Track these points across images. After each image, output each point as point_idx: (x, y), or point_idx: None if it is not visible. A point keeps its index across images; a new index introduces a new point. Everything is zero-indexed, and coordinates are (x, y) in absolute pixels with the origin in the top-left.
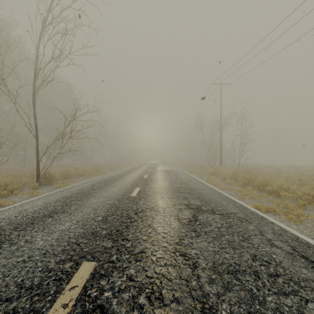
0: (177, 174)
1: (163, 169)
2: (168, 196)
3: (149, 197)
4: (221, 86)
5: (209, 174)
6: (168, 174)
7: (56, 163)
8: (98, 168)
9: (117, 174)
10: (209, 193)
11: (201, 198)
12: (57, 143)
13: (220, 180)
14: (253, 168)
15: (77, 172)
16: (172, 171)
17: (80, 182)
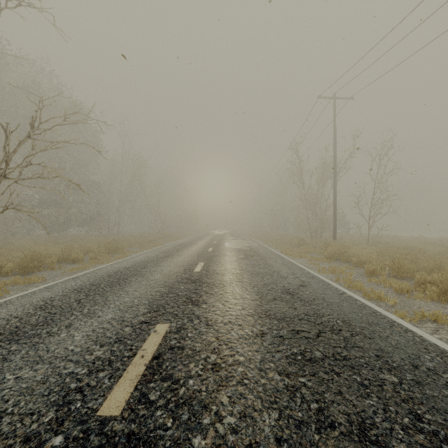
0: (266, 259)
1: (234, 246)
2: (276, 408)
3: (183, 447)
4: (334, 101)
5: (326, 258)
6: (247, 261)
7: (59, 234)
8: (115, 245)
9: (141, 261)
10: (420, 362)
11: (447, 434)
12: (2, 193)
13: (362, 277)
14: (405, 246)
15: (65, 256)
16: (253, 251)
17: (43, 284)
